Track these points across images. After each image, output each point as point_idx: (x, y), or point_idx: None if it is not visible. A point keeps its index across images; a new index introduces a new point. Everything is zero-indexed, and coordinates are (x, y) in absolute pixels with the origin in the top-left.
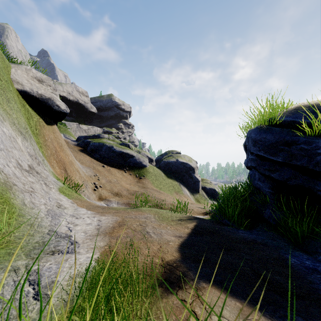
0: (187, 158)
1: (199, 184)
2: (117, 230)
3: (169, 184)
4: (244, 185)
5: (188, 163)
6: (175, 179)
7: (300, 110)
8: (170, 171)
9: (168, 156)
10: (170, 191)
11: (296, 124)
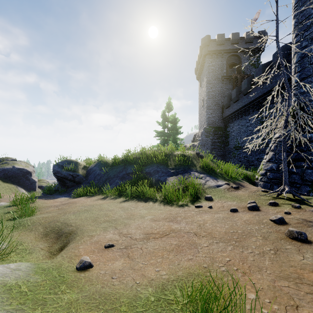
0: (24, 164)
1: (36, 184)
2: (3, 201)
3: (6, 188)
4: (53, 182)
5: (25, 169)
6: (11, 183)
7: (65, 161)
8: (5, 176)
9: (3, 163)
10: (7, 192)
11: (63, 166)
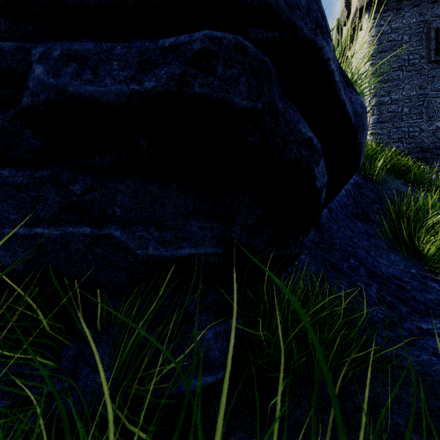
0: None
1: None
2: None
3: None
4: None
5: None
6: None
7: None
8: None
9: None
10: None
11: None
